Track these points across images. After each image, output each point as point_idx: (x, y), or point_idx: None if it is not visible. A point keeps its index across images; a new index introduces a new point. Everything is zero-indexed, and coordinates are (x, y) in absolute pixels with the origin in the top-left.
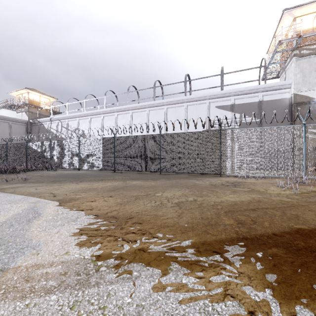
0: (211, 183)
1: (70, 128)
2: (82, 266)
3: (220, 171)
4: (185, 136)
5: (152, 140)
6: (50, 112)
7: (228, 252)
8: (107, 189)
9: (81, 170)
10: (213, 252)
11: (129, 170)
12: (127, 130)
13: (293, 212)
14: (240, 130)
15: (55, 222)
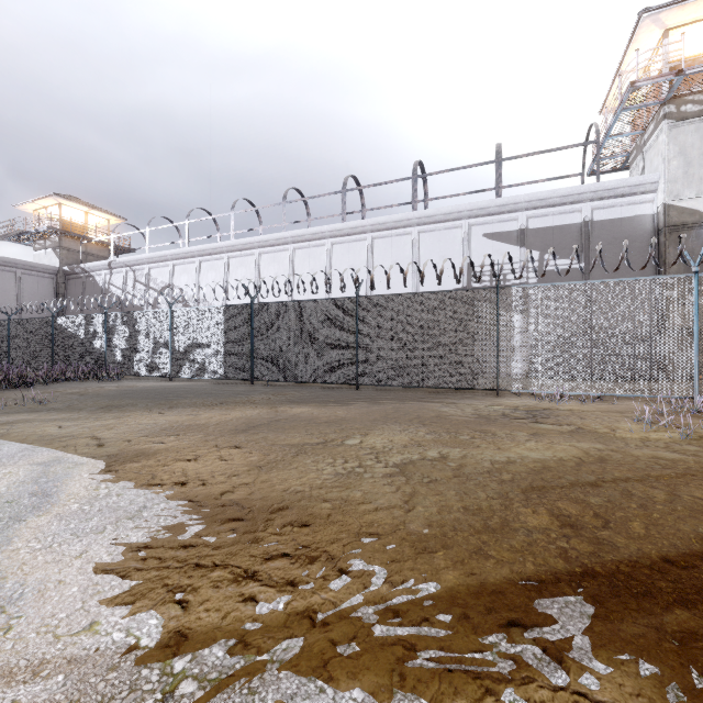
0: (478, 413)
1: (154, 285)
2: (126, 678)
3: (497, 382)
4: (416, 300)
5: (338, 311)
6: (109, 249)
7: (553, 622)
8: (230, 427)
9: (176, 379)
10: (508, 623)
11: (286, 379)
12: (283, 288)
13: (695, 492)
14: (544, 286)
15: (83, 521)
